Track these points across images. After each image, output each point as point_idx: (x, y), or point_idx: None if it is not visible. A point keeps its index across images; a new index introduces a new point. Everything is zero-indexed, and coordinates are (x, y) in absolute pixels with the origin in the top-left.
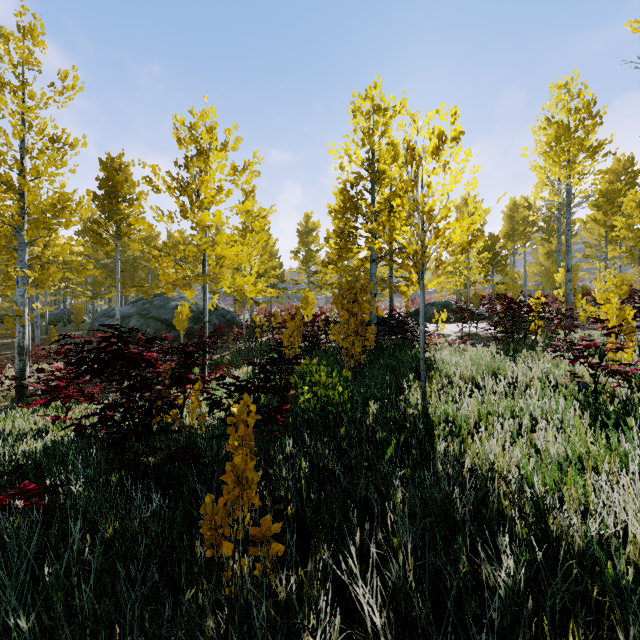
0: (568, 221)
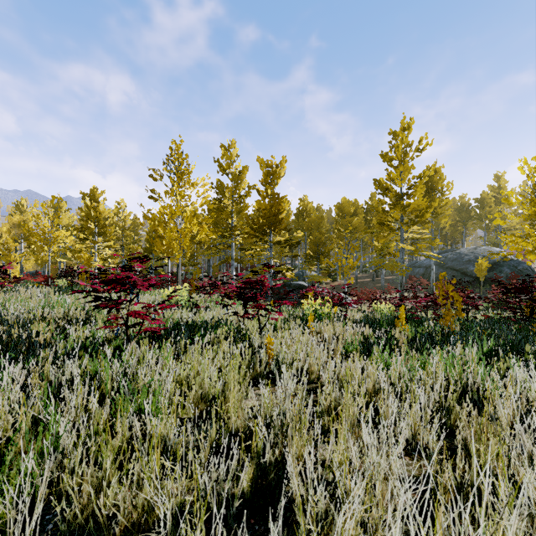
0: None
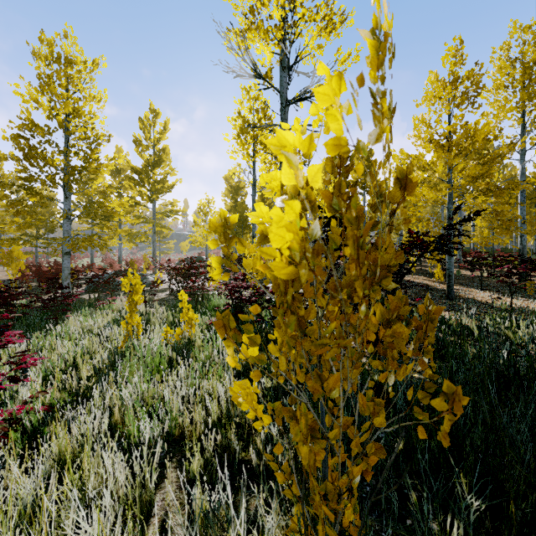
0: (253, 198)
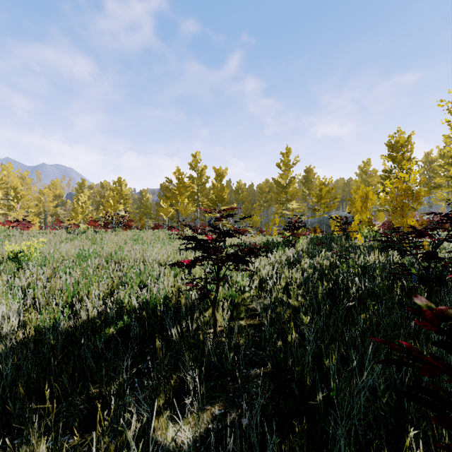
0: None
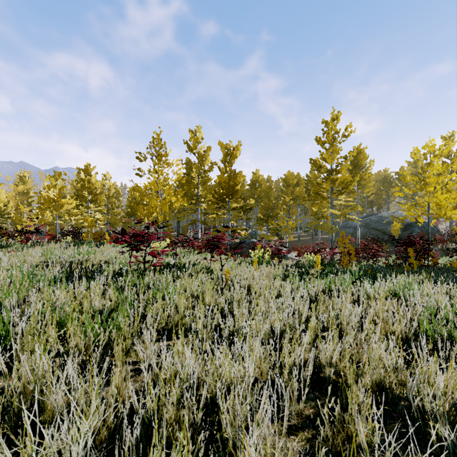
0: None
